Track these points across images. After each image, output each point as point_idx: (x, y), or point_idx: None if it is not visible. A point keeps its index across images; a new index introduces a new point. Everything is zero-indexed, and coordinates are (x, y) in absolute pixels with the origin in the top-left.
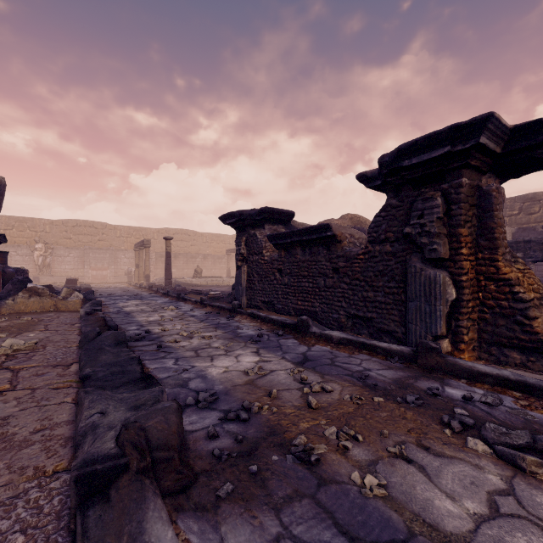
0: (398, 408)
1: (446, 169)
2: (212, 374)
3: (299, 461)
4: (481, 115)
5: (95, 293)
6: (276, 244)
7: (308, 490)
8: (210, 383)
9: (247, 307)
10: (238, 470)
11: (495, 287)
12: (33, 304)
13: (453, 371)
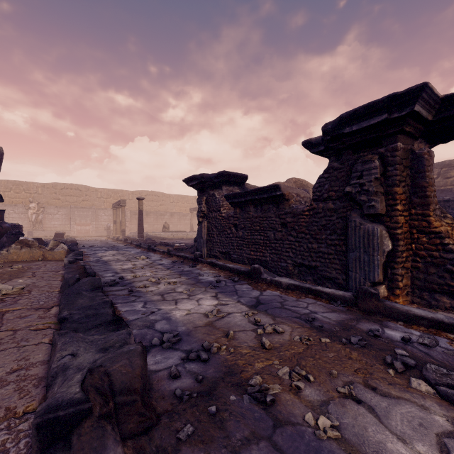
0: (344, 349)
1: (383, 135)
2: (176, 316)
3: (255, 402)
4: (416, 85)
5: (79, 244)
6: (232, 203)
7: (264, 432)
8: (174, 324)
9: (207, 257)
10: (198, 411)
11: (426, 239)
12: (24, 254)
13: (391, 314)
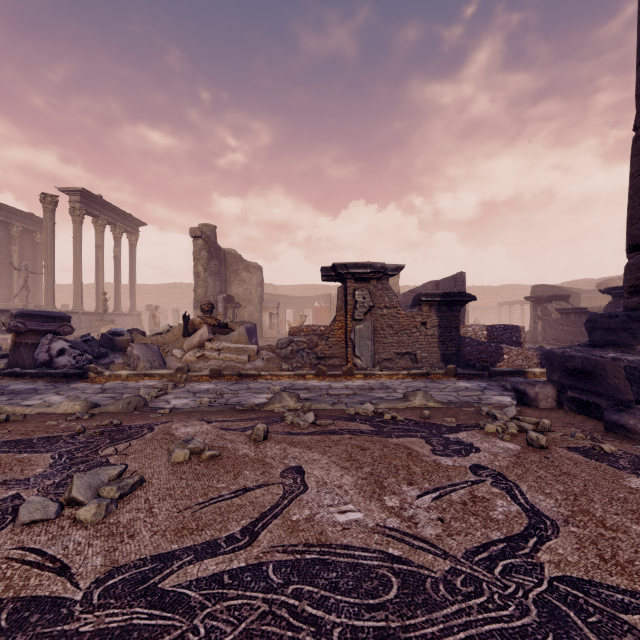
0: None
1: None
2: None
3: None
4: None
5: None
6: (559, 313)
7: None
8: None
9: (541, 342)
10: None
11: None
12: None
13: None
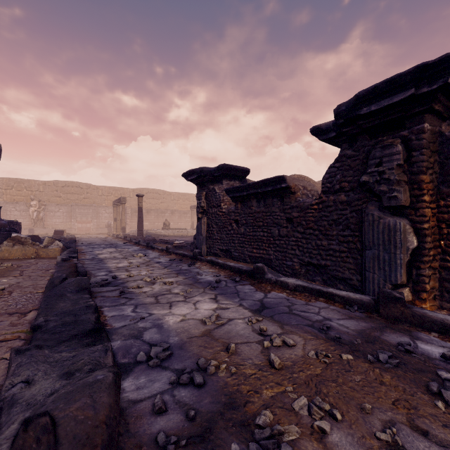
0: (372, 369)
1: (407, 115)
2: (169, 323)
3: None
4: None
5: (78, 242)
6: (233, 197)
7: None
8: (166, 333)
9: (207, 255)
10: None
11: None
12: (16, 251)
13: (421, 323)
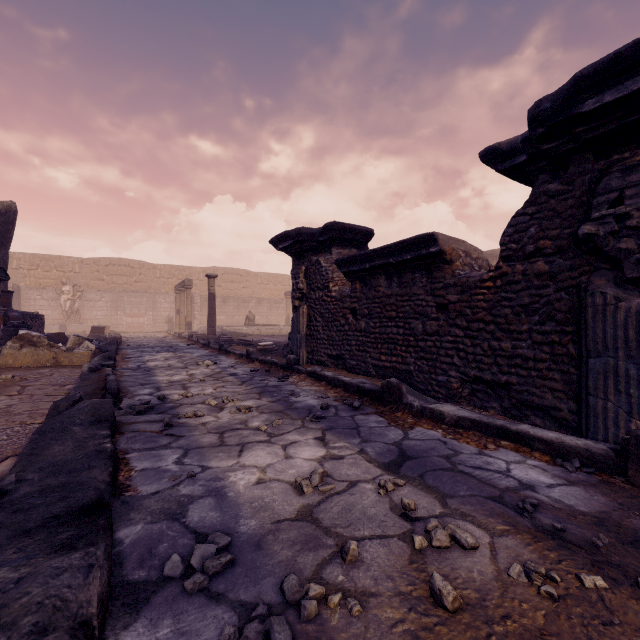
0: None
1: None
2: (236, 487)
3: None
4: None
5: (123, 343)
6: (348, 273)
7: None
8: (228, 510)
9: (307, 363)
10: None
11: None
12: (25, 356)
13: None
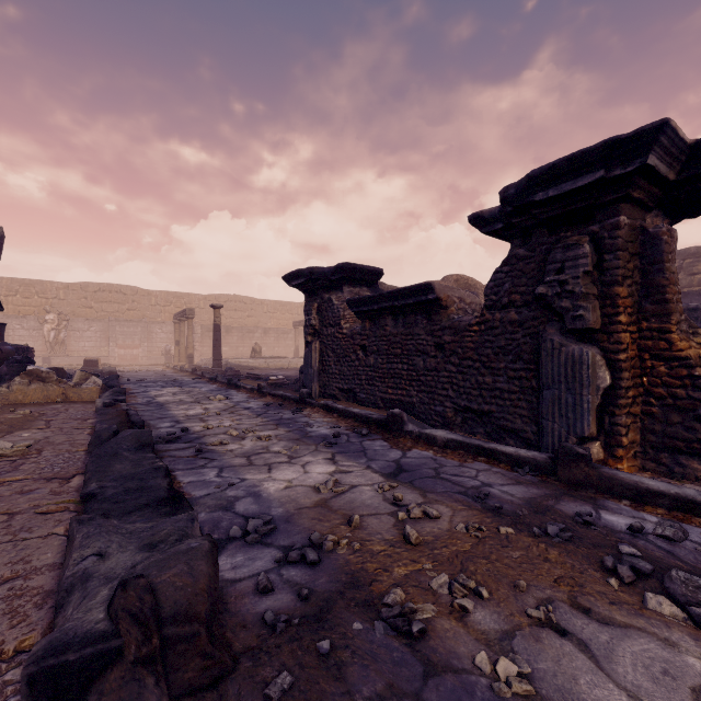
0: (536, 544)
1: (597, 203)
2: (269, 491)
3: (393, 633)
4: (651, 124)
5: (121, 378)
6: (358, 312)
7: (409, 685)
8: (266, 504)
9: (319, 397)
10: (301, 648)
11: (666, 369)
12: (34, 392)
13: (610, 488)
